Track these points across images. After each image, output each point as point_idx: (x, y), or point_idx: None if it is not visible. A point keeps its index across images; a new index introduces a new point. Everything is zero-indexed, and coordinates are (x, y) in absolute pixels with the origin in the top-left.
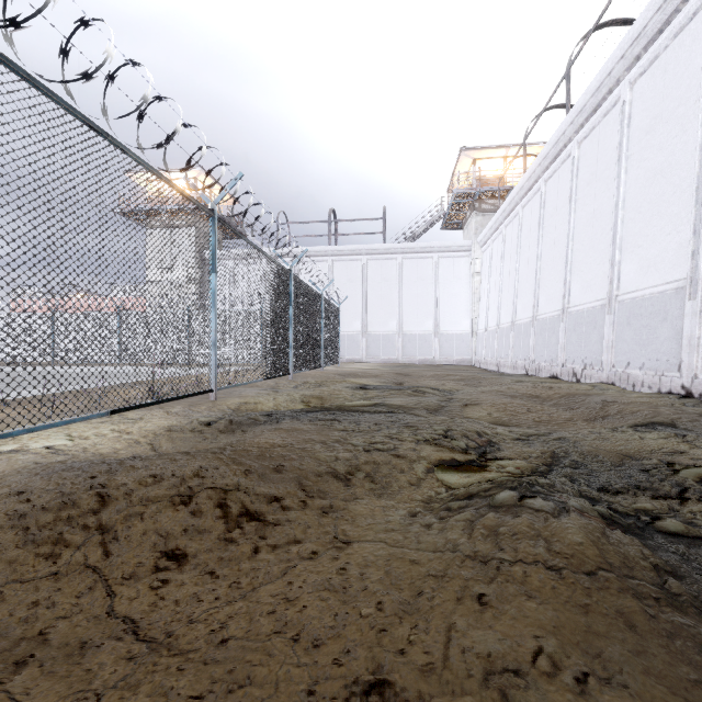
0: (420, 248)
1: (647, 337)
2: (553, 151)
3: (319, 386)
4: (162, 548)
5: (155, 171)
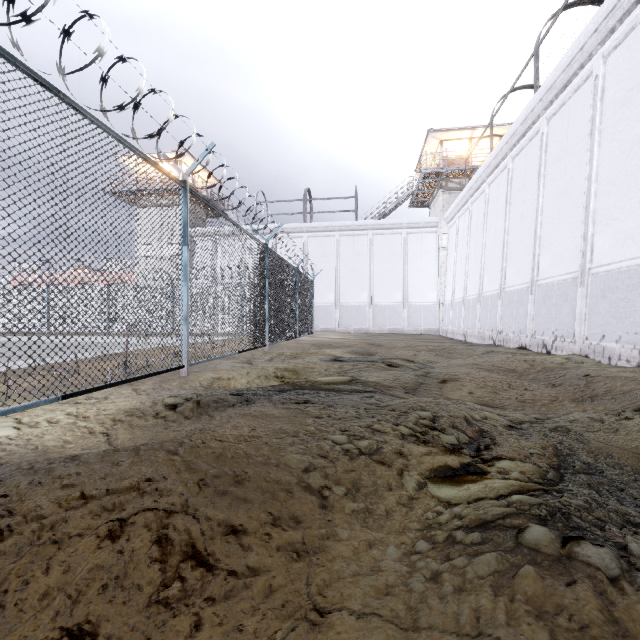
0: (390, 224)
1: (624, 310)
2: (521, 129)
3: (294, 358)
4: (65, 622)
5: (117, 136)
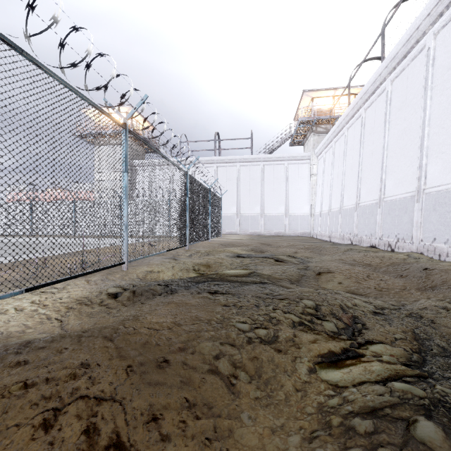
0: (276, 158)
1: (450, 220)
2: (371, 88)
3: (207, 254)
4: None
5: (71, 87)
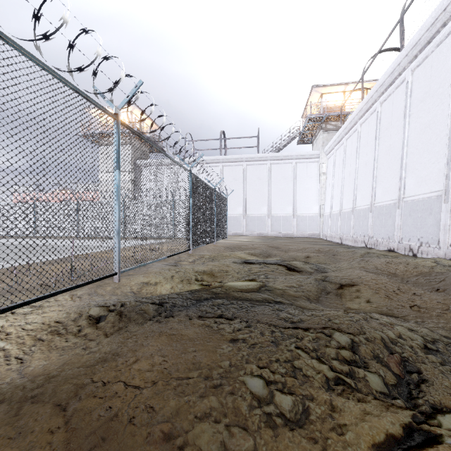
0: (283, 156)
1: None
2: (388, 80)
3: (212, 260)
4: None
5: (44, 66)
